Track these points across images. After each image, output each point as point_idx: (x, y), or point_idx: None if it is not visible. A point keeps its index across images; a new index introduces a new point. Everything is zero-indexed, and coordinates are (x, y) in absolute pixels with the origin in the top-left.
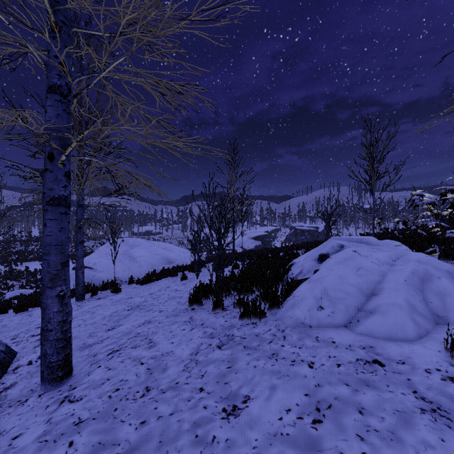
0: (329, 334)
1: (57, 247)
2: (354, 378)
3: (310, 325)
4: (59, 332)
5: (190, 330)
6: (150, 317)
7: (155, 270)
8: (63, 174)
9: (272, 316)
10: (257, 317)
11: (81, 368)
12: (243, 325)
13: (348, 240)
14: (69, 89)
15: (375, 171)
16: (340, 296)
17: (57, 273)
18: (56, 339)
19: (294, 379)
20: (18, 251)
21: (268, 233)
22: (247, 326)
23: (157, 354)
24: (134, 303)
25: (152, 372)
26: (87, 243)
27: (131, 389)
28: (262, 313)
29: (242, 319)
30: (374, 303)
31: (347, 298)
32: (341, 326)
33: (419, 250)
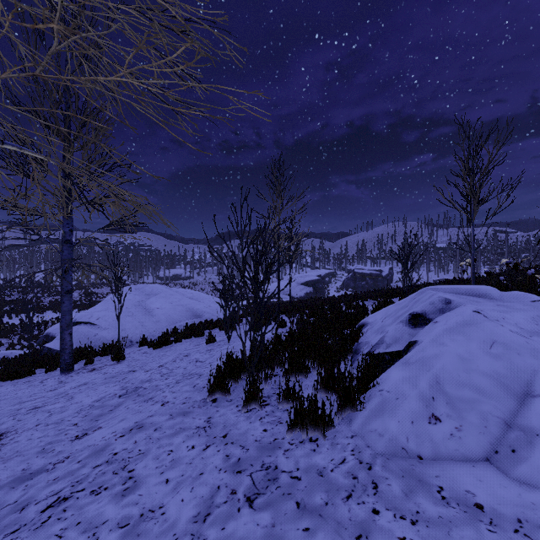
0: (462, 481)
1: None
2: None
3: (418, 453)
4: None
5: (203, 450)
6: (145, 415)
7: (176, 327)
8: None
9: (343, 425)
10: (319, 429)
11: None
12: (294, 443)
13: (453, 292)
14: None
15: (477, 192)
16: (468, 397)
17: None
18: None
19: None
20: (13, 300)
21: (321, 278)
22: (301, 447)
23: (132, 513)
24: (133, 382)
25: None
26: (101, 290)
27: None
28: (327, 420)
29: (292, 431)
30: (538, 415)
31: (482, 400)
32: (479, 459)
33: None
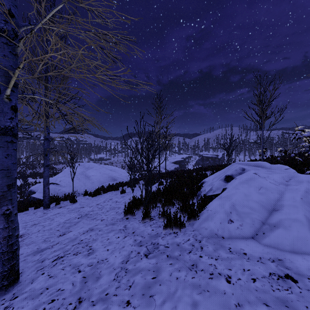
0: (240, 245)
1: (3, 171)
2: (271, 296)
3: (222, 236)
4: (4, 246)
5: (123, 238)
6: (93, 225)
7: (103, 186)
8: (9, 107)
9: (189, 226)
10: (178, 227)
11: (28, 274)
12: (166, 234)
13: (247, 165)
14: (15, 34)
15: (264, 113)
16: (247, 211)
17: (2, 194)
18: (2, 252)
19: (214, 295)
20: None
21: (183, 159)
22: (169, 235)
23: (93, 261)
24: (84, 212)
25: (87, 280)
26: (58, 166)
27: (65, 300)
28: (182, 224)
29: (165, 229)
30: (276, 218)
31: (253, 213)
32: (249, 237)
33: (300, 172)
